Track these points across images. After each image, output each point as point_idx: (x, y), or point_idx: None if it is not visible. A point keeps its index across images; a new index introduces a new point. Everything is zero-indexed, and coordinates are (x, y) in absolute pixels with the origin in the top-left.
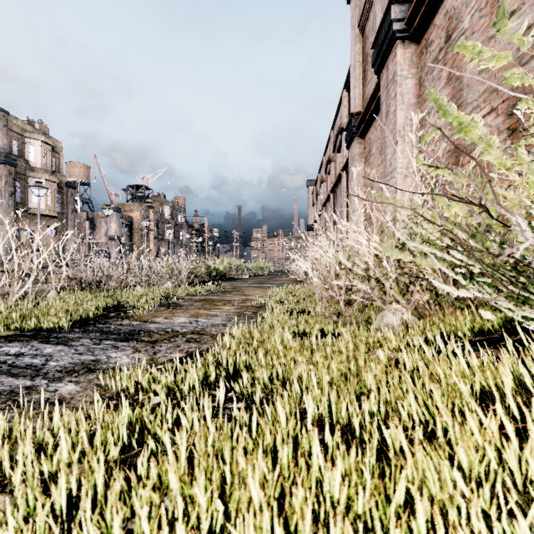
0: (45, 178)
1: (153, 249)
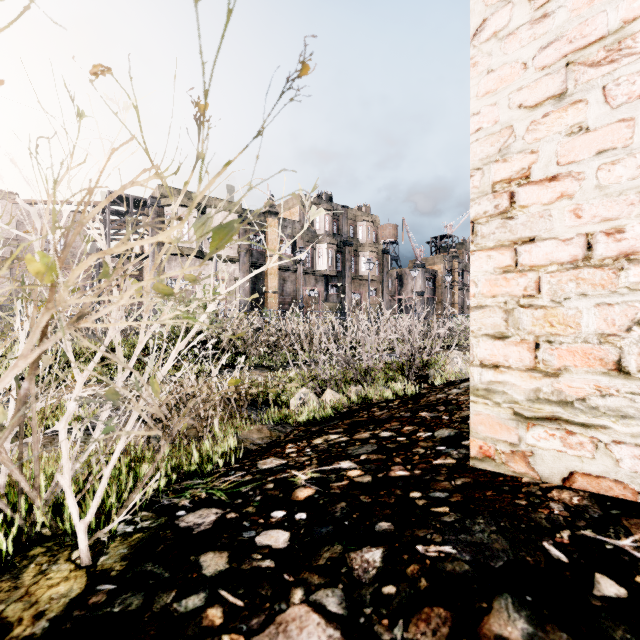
0: (369, 250)
1: (457, 301)
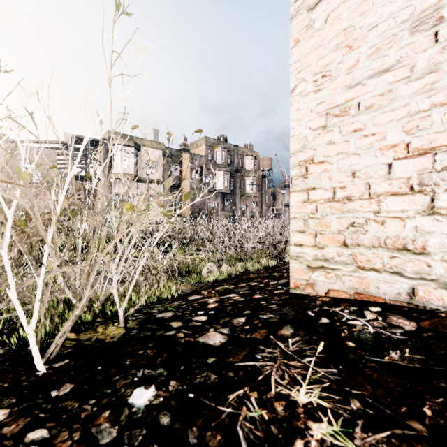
0: (252, 175)
1: None
